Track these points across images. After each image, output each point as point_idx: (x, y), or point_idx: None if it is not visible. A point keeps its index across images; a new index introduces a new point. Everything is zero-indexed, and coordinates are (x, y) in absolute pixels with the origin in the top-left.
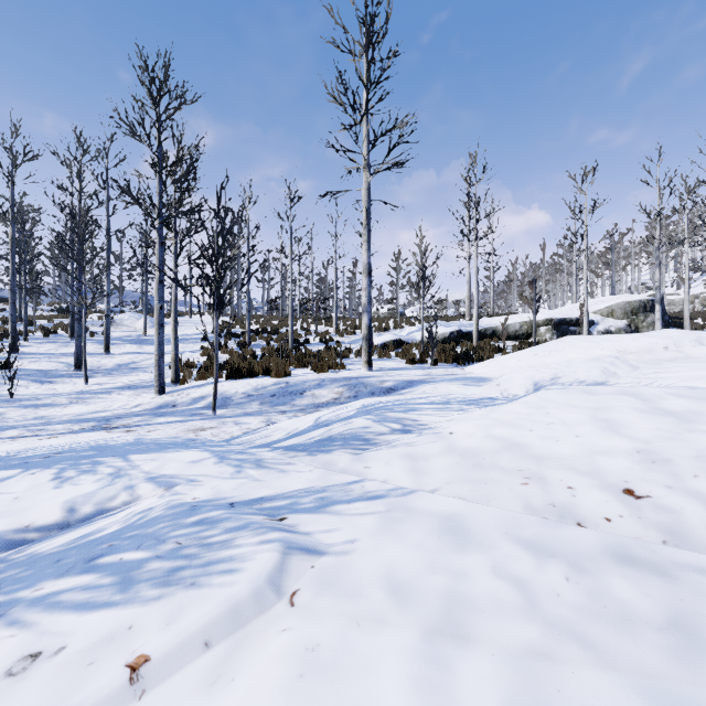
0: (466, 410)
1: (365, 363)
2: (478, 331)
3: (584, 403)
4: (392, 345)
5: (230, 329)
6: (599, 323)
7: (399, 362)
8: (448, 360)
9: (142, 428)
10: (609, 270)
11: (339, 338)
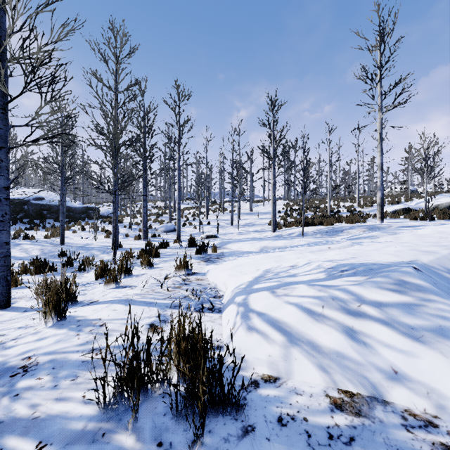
0: None
1: (379, 218)
2: None
3: None
4: (401, 212)
5: (291, 206)
6: None
7: (405, 220)
8: (445, 217)
9: None
10: None
11: (360, 209)
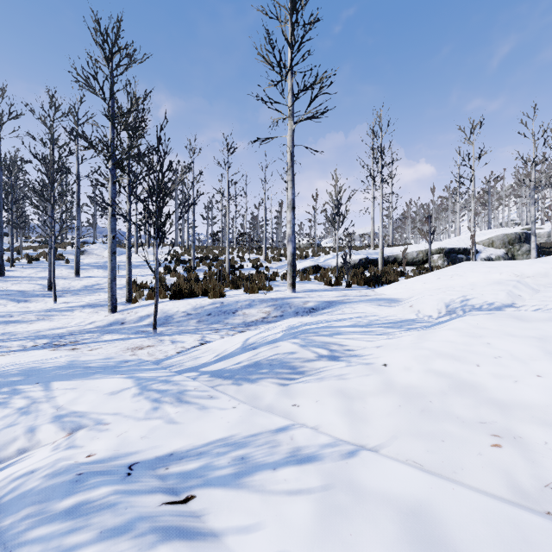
0: (390, 334)
1: (290, 285)
2: (383, 258)
3: (521, 331)
4: (311, 270)
5: (179, 257)
6: (482, 252)
7: (318, 284)
8: (360, 282)
9: (87, 346)
10: (484, 210)
11: (267, 264)
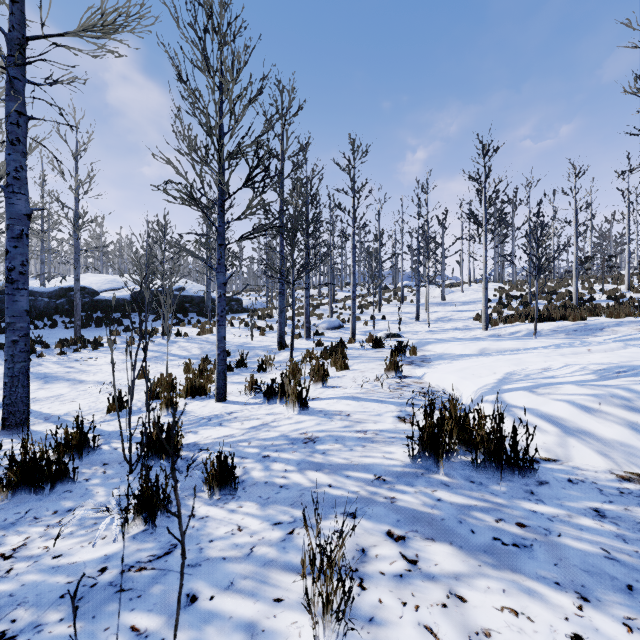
0: None
1: None
2: None
3: None
4: None
5: (508, 292)
6: None
7: None
8: None
9: None
10: None
11: (632, 294)
